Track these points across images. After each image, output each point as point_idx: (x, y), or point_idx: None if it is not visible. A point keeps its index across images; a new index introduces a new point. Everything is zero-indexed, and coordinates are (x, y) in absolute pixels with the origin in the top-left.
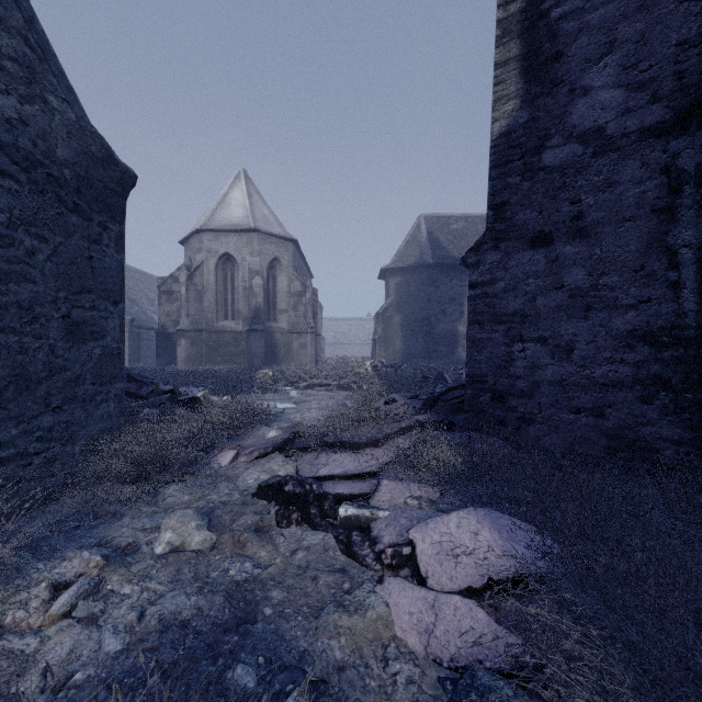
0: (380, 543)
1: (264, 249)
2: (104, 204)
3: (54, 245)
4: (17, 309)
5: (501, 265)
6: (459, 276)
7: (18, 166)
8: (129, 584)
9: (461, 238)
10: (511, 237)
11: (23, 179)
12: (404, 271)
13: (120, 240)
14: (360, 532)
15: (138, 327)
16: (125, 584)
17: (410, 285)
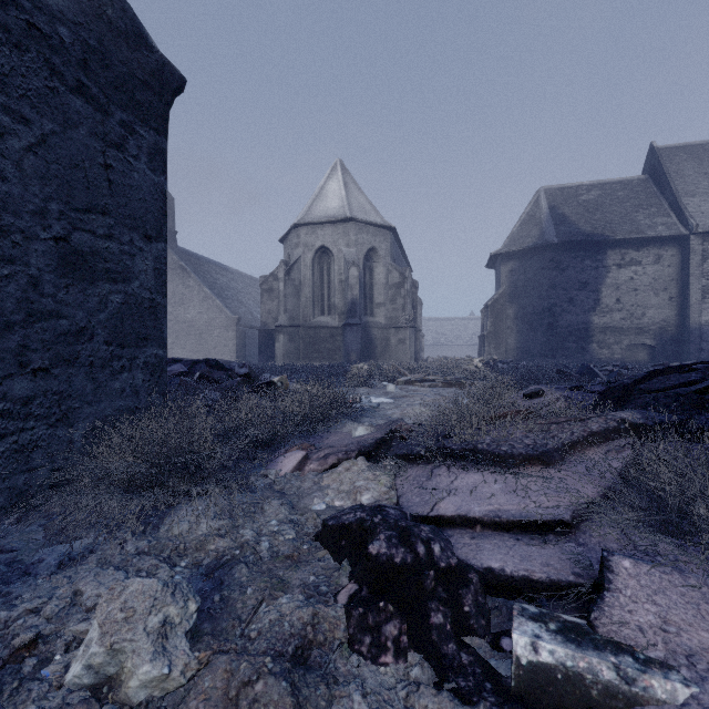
0: None
1: (361, 239)
2: (130, 98)
3: (41, 132)
4: None
5: None
6: (592, 256)
7: None
8: None
9: (594, 210)
10: None
11: None
12: (519, 255)
13: (157, 156)
14: None
15: (244, 326)
16: None
17: (527, 271)
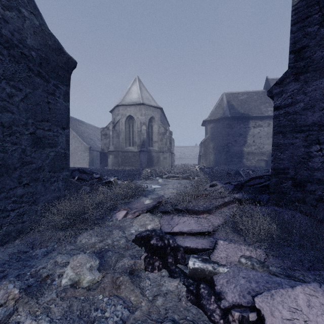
0: (224, 299)
1: (147, 113)
2: (57, 74)
3: (25, 93)
4: (0, 127)
5: (301, 91)
6: (244, 123)
7: (1, 45)
8: (32, 316)
9: (245, 103)
10: (310, 70)
11: (5, 53)
12: (214, 121)
13: (66, 95)
14: (206, 285)
15: (93, 150)
16: (29, 316)
17: (218, 128)
